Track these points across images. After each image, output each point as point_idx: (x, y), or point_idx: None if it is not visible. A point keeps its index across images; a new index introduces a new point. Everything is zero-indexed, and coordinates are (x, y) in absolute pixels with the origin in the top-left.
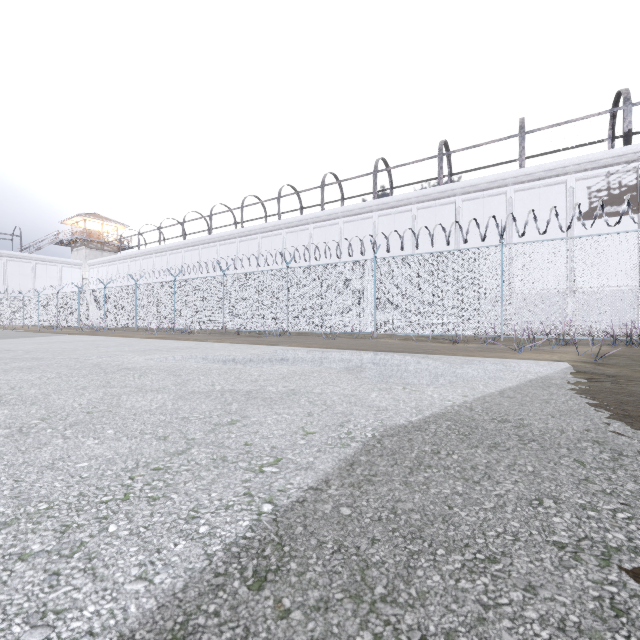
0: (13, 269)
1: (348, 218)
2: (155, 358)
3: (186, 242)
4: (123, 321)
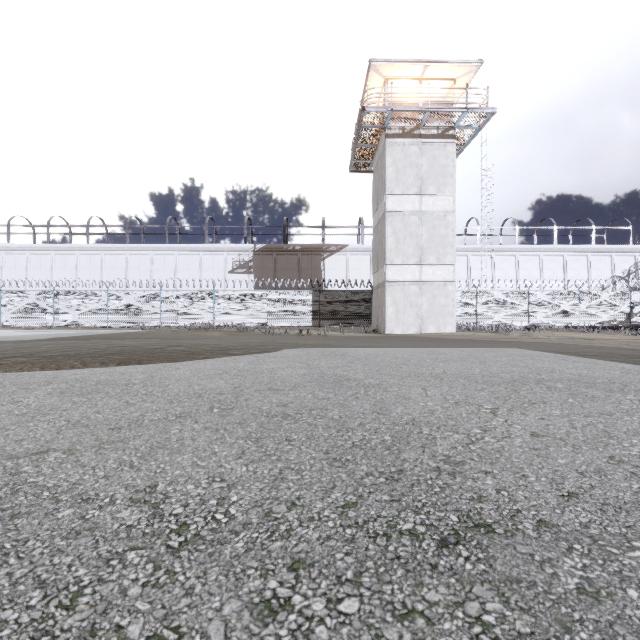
0: None
1: (108, 252)
2: None
3: None
4: None
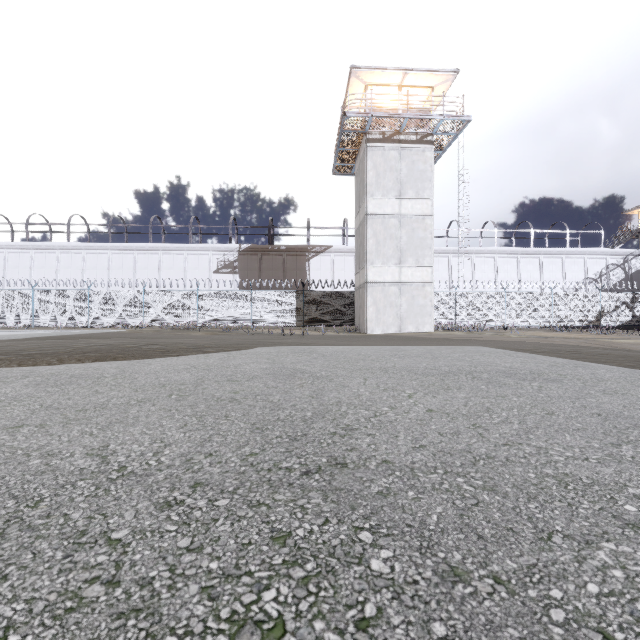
0: None
1: (90, 251)
2: None
3: None
4: None
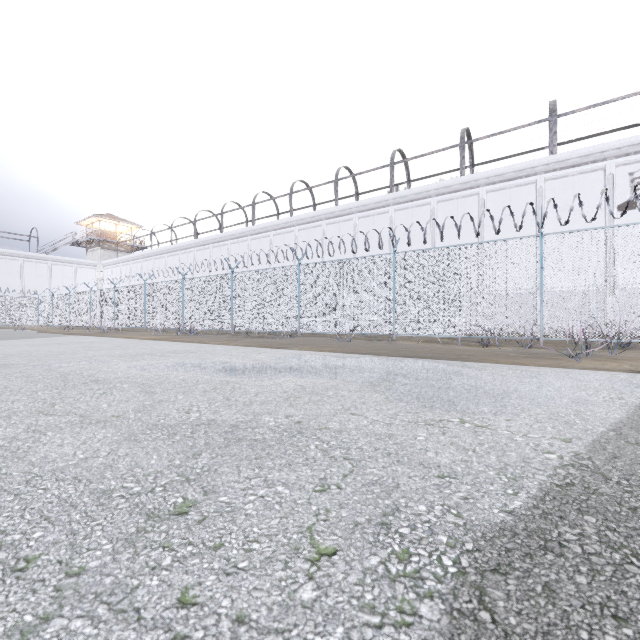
0: (30, 270)
1: (363, 213)
2: (140, 365)
3: (197, 241)
4: (132, 321)
